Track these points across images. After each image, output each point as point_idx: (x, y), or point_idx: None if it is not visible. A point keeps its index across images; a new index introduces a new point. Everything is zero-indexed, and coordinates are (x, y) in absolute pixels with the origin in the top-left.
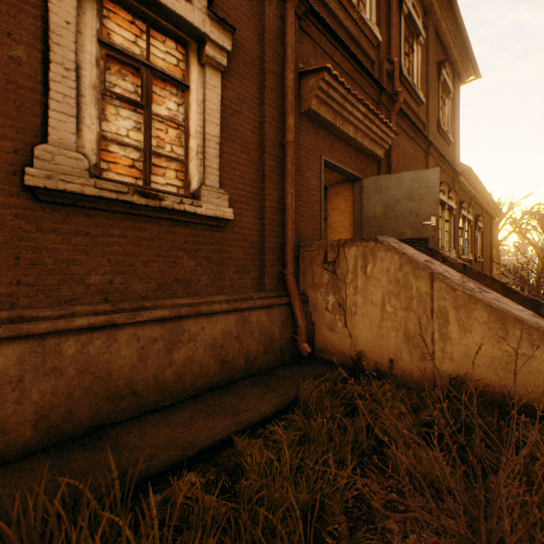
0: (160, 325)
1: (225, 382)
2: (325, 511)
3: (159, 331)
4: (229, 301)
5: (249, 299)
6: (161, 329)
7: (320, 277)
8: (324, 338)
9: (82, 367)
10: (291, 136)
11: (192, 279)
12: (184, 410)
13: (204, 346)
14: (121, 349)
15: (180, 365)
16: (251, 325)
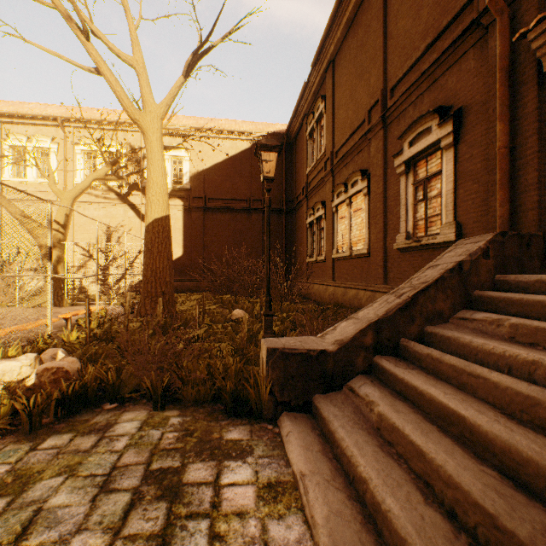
0: None
1: None
2: None
3: None
4: None
5: None
6: None
7: None
8: None
9: None
10: (497, 144)
11: None
12: None
13: None
14: None
15: None
16: None
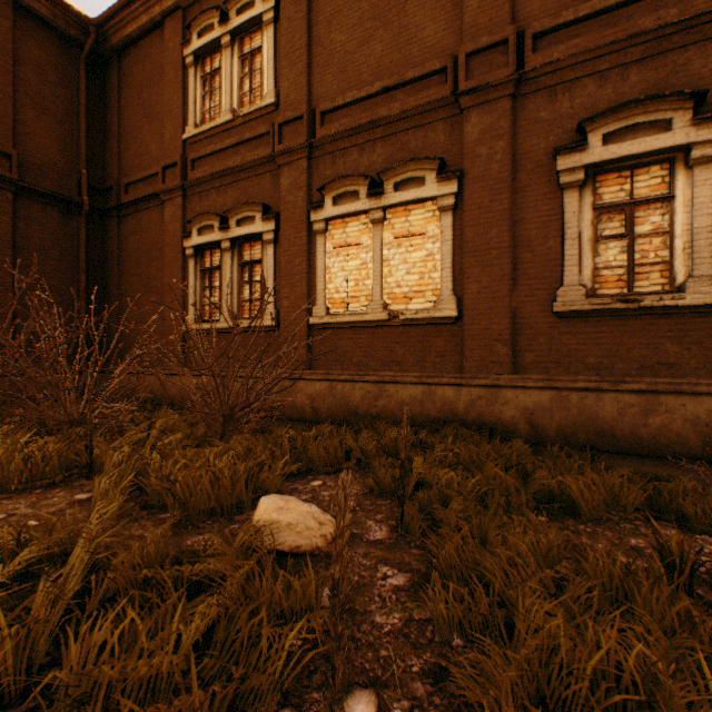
0: (636, 395)
1: (710, 459)
2: (710, 508)
3: (635, 400)
4: None
5: None
6: (637, 398)
7: None
8: None
9: (579, 410)
10: None
11: (676, 362)
12: (654, 461)
13: (682, 420)
14: (604, 406)
15: (654, 429)
16: None
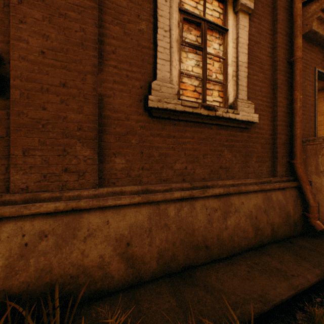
0: (217, 199)
1: (258, 244)
2: None
3: (217, 203)
4: (255, 183)
5: (268, 182)
6: (218, 202)
7: None
8: None
9: (178, 225)
10: (299, 53)
11: (229, 166)
12: (239, 264)
13: (244, 216)
14: (197, 215)
15: (231, 229)
16: (272, 203)
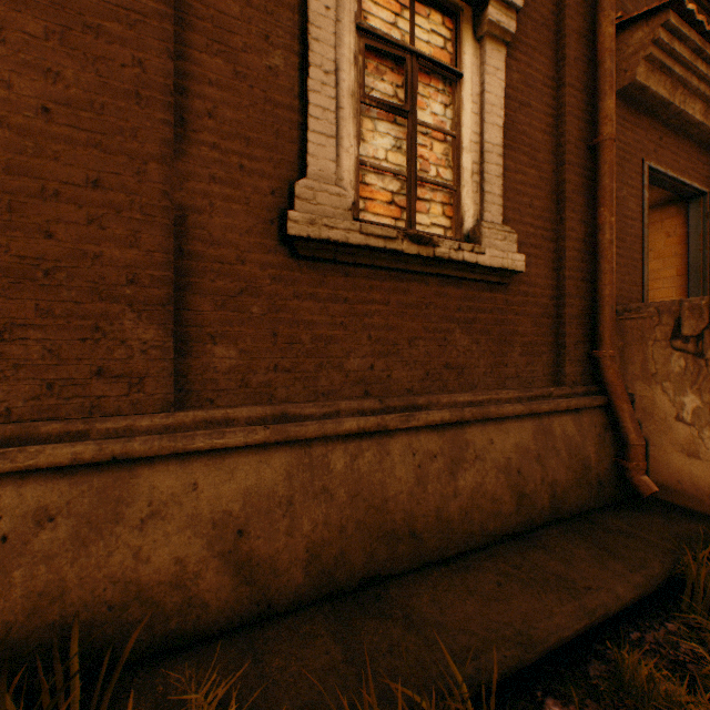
0: (436, 433)
1: (523, 527)
2: None
3: (436, 443)
4: (519, 399)
5: (546, 397)
6: (439, 439)
7: (663, 363)
8: (671, 468)
9: (353, 490)
10: (609, 129)
11: (465, 364)
12: (481, 570)
13: (494, 469)
14: (395, 467)
15: (466, 497)
16: (553, 440)
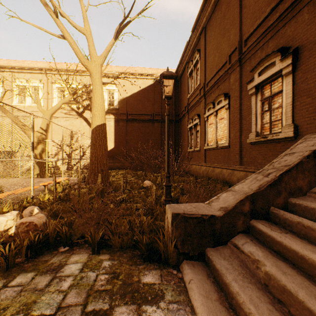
0: None
1: None
2: None
3: None
4: None
5: None
6: None
7: None
8: None
9: None
10: None
11: None
12: None
13: None
14: None
15: None
16: None
